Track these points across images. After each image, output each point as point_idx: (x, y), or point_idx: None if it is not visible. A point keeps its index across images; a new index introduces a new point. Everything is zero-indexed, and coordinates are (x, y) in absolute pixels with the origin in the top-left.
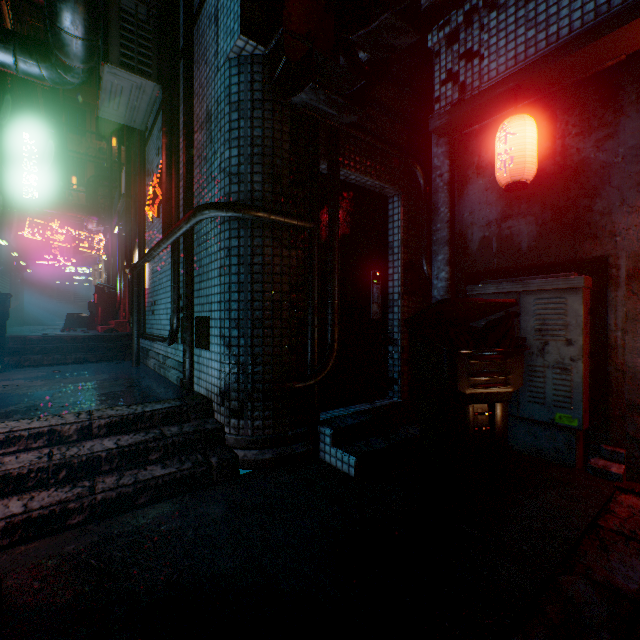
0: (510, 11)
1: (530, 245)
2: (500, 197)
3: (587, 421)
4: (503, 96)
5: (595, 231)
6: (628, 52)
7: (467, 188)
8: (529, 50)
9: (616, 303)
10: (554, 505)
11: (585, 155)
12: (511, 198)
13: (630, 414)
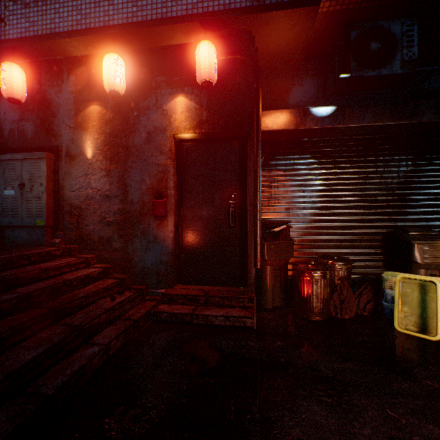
0: (19, 7)
1: (32, 136)
2: (19, 108)
3: (53, 223)
4: (9, 50)
5: (56, 133)
6: (64, 56)
7: (3, 98)
8: (27, 33)
9: (62, 167)
10: (0, 252)
11: (52, 97)
12: (24, 110)
13: (66, 216)
